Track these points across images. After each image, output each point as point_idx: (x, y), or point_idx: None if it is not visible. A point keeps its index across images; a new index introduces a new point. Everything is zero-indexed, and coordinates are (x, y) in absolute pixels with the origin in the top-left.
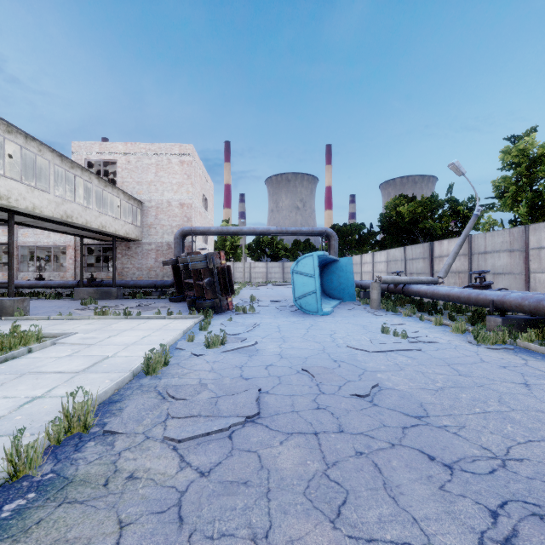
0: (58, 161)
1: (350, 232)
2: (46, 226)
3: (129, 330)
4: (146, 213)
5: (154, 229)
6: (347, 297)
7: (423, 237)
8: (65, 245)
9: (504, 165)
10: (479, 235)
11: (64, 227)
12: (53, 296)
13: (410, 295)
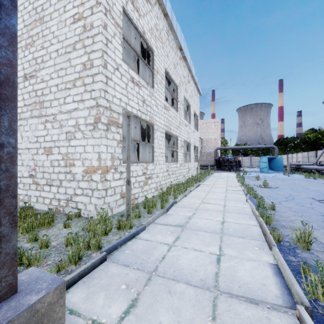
0: None
1: (289, 141)
2: None
3: (222, 173)
4: (203, 142)
5: (205, 147)
6: (280, 170)
7: (322, 146)
8: None
9: None
10: None
11: None
12: None
13: (301, 168)
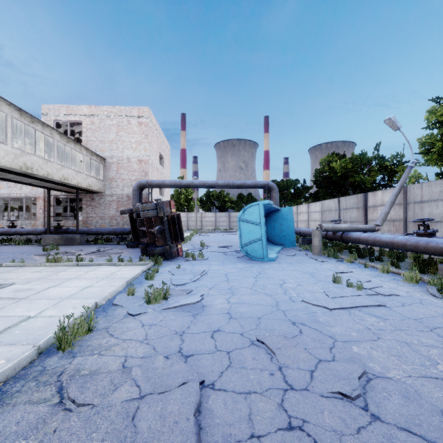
0: (16, 115)
1: (286, 186)
2: (11, 178)
3: (73, 279)
4: (108, 168)
5: (115, 182)
6: (287, 243)
7: (353, 189)
8: (35, 197)
9: (429, 124)
10: (415, 185)
11: (28, 179)
12: (22, 242)
13: (349, 241)
